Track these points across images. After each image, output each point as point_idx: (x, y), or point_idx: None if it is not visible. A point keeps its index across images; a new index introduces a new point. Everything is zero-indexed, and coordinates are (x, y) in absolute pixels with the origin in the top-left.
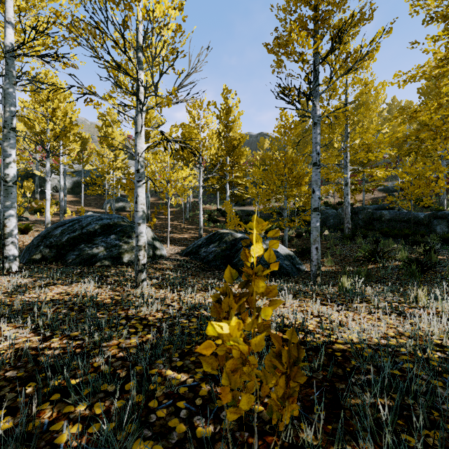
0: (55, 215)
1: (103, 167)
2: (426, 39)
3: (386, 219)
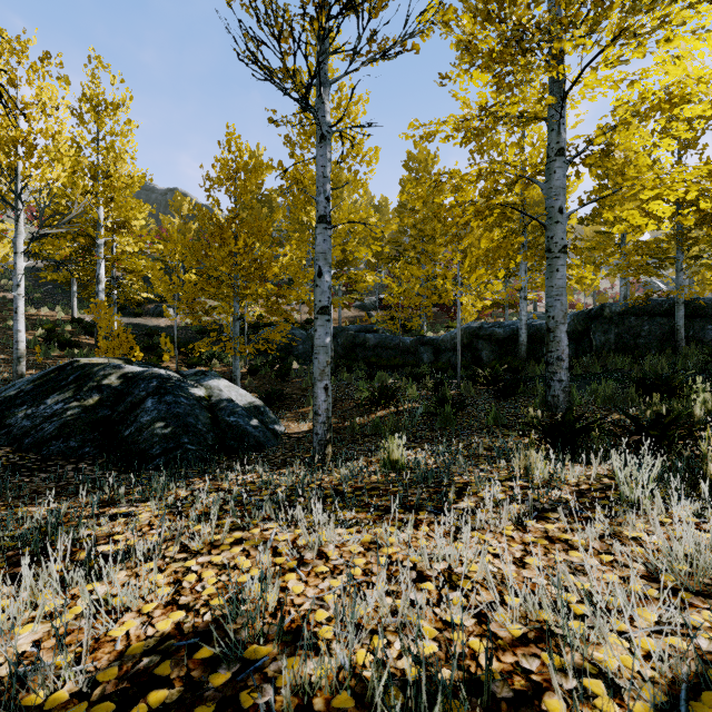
0: None
1: None
2: (460, 76)
3: (372, 345)
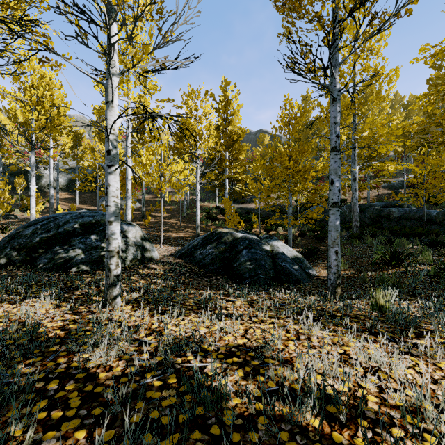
0: (47, 212)
1: (94, 161)
2: None
3: (395, 217)
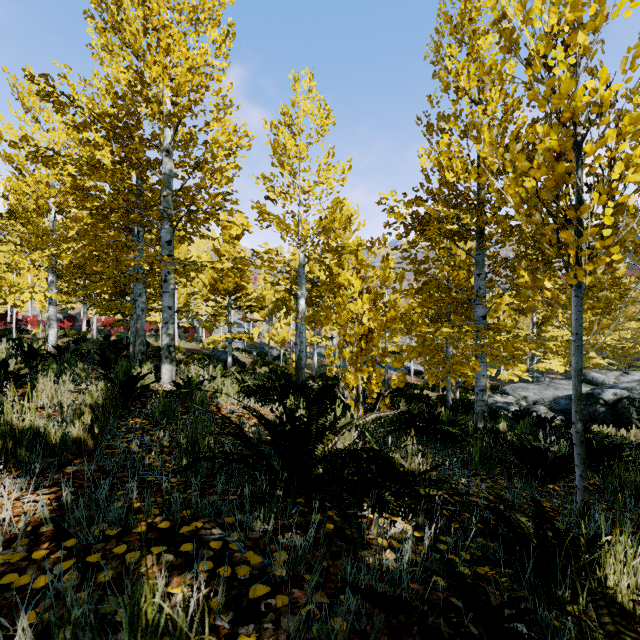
0: None
1: None
2: None
3: None
